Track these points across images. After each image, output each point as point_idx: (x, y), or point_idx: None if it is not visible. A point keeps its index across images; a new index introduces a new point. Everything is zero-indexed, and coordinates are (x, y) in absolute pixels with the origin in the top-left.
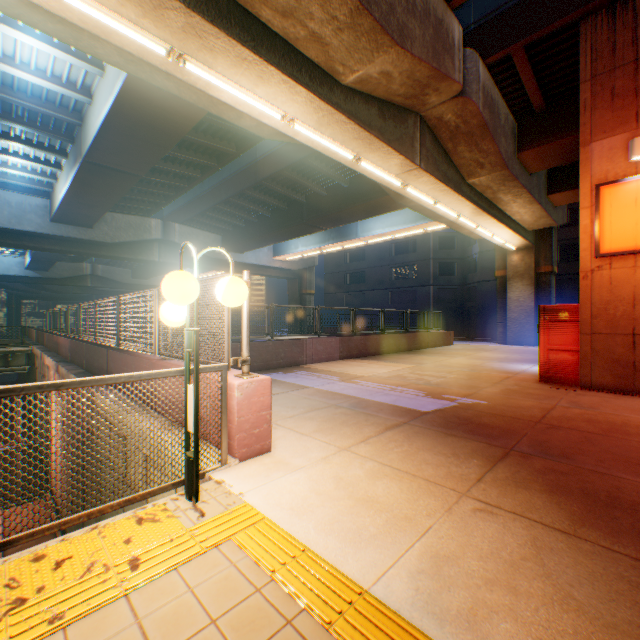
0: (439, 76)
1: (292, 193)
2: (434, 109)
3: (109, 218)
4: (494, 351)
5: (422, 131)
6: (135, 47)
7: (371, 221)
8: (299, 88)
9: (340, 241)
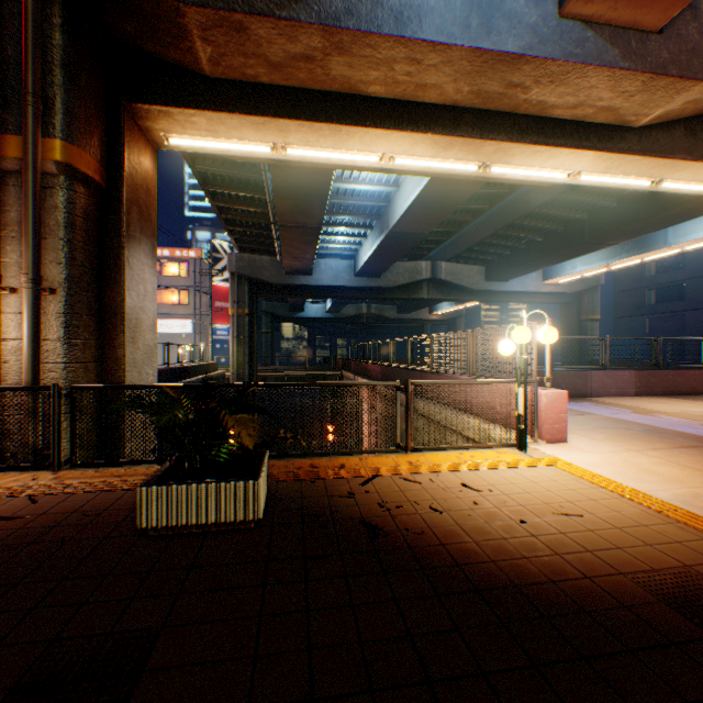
0: None
1: (569, 213)
2: None
3: (390, 267)
4: None
5: None
6: (456, 171)
7: (689, 221)
8: (585, 153)
9: (637, 253)
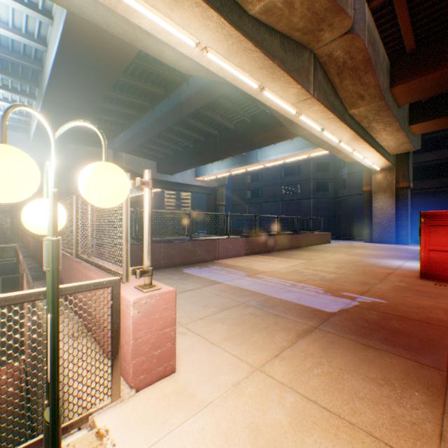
0: (335, 8)
1: (208, 128)
2: (326, 46)
3: (73, 148)
4: (365, 248)
5: (315, 66)
6: None
7: (268, 149)
8: (211, 12)
9: (244, 165)
